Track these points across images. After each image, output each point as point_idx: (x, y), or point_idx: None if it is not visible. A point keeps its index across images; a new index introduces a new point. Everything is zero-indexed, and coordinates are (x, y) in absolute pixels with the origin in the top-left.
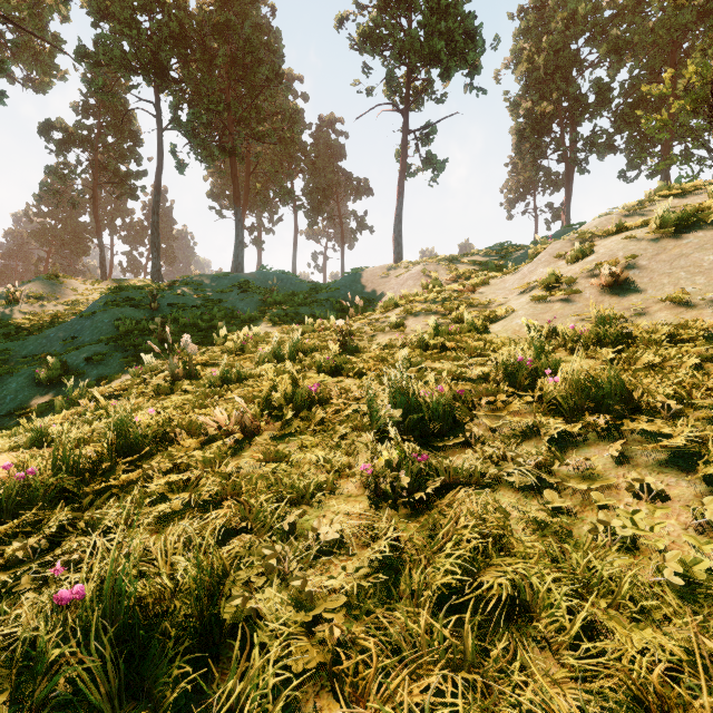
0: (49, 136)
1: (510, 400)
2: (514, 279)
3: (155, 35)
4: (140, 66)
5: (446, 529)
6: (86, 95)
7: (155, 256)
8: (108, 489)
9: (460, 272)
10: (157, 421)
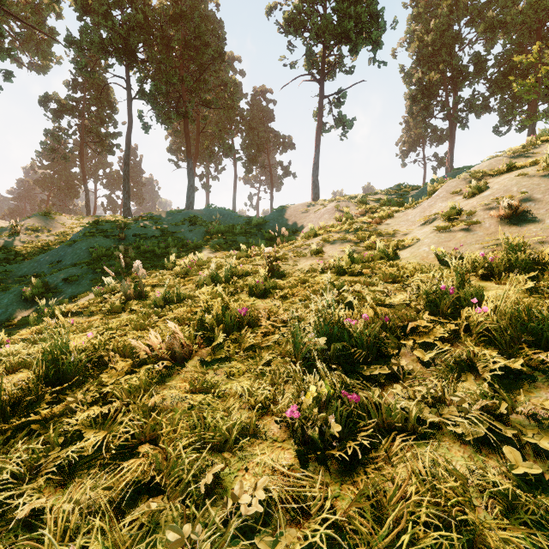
0: (47, 106)
1: (435, 328)
2: (415, 212)
3: (125, 24)
4: (114, 49)
5: (394, 515)
6: (75, 74)
7: (126, 198)
8: (31, 423)
9: (367, 207)
10: (94, 346)
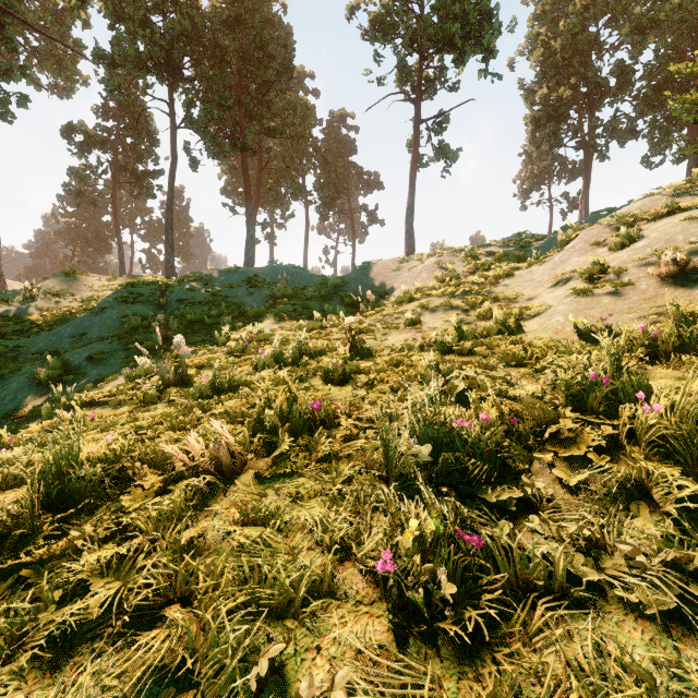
0: (71, 138)
1: (583, 433)
2: (543, 269)
3: (168, 33)
4: (154, 65)
5: None
6: (106, 98)
7: (169, 253)
8: (21, 566)
9: (478, 263)
10: (114, 453)
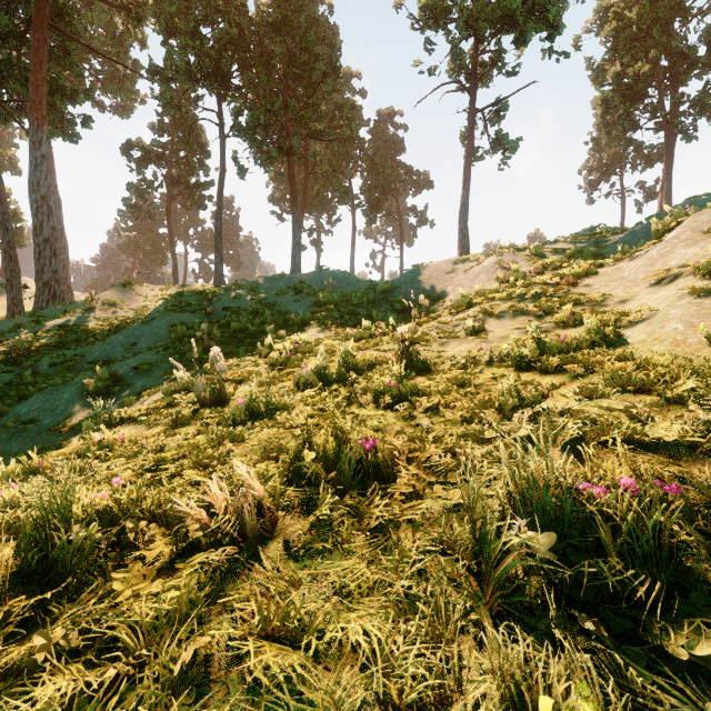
0: (130, 155)
1: None
2: (636, 265)
3: (216, 43)
4: (203, 76)
5: None
6: (161, 114)
7: (218, 261)
8: None
9: (546, 262)
10: (117, 504)
